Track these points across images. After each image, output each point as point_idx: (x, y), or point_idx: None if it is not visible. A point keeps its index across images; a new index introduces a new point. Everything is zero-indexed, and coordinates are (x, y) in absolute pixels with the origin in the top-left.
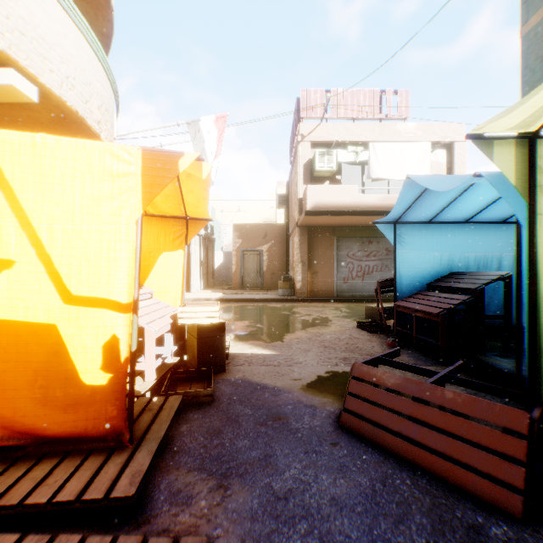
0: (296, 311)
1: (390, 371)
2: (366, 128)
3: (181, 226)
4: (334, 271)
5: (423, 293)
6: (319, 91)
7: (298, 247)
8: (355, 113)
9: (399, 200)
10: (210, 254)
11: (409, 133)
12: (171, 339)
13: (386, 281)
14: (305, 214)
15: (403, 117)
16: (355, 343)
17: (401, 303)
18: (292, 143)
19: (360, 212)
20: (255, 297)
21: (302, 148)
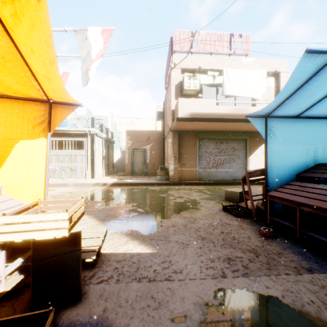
0: (170, 194)
1: (293, 286)
2: (220, 60)
3: (44, 110)
4: (197, 162)
5: (298, 184)
6: (186, 32)
7: (171, 145)
8: (212, 49)
9: (285, 85)
10: (111, 151)
11: (249, 65)
12: (1, 258)
13: (254, 171)
14: (176, 120)
15: (245, 53)
16: (230, 231)
17: (277, 194)
18: (167, 73)
19: (217, 119)
20: (140, 182)
21: (174, 73)
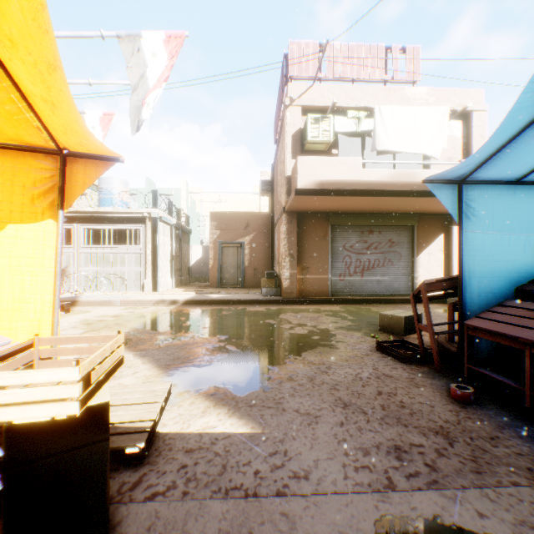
0: (284, 319)
1: (533, 513)
2: (368, 92)
3: (52, 169)
4: (329, 266)
5: (523, 306)
6: (311, 44)
7: (285, 237)
8: (354, 73)
9: (506, 118)
10: (185, 247)
11: (419, 100)
12: None
13: (435, 282)
14: (295, 193)
15: (412, 80)
16: (393, 390)
17: (482, 323)
18: (278, 116)
19: (364, 192)
20: (233, 298)
21: (291, 115)
